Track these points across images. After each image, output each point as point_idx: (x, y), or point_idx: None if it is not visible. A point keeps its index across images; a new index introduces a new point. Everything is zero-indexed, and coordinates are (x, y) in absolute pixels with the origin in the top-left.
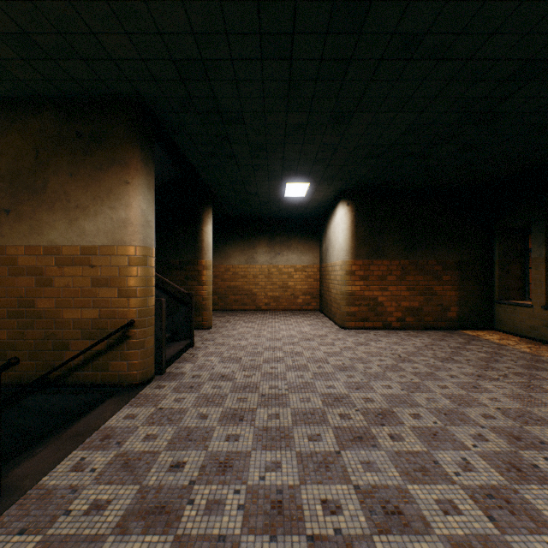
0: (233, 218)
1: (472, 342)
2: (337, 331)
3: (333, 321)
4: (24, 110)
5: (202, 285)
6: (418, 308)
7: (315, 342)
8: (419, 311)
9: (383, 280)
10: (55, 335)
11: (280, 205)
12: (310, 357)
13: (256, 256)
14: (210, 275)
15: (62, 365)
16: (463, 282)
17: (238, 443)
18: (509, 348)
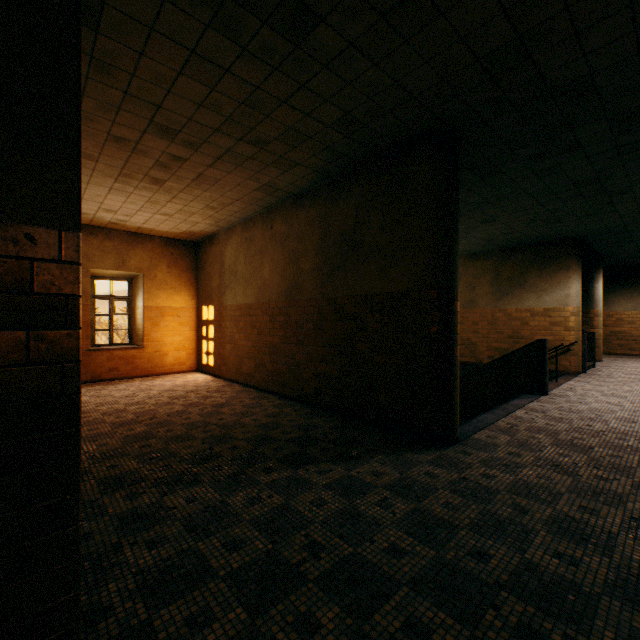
0: (616, 267)
1: None
2: None
3: None
4: (514, 250)
5: (592, 328)
6: None
7: None
8: None
9: None
10: None
11: None
12: None
13: None
14: (599, 321)
15: None
16: None
17: None
18: None
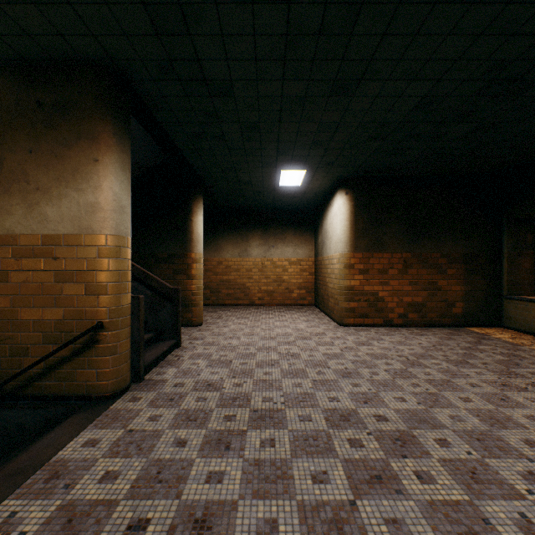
0: (225, 210)
1: (483, 342)
2: (335, 329)
3: (330, 317)
4: None
5: (191, 279)
6: (421, 304)
7: (312, 342)
8: (422, 307)
9: (384, 274)
10: (11, 339)
11: (274, 196)
12: (308, 360)
13: (249, 249)
14: (200, 268)
15: (16, 375)
16: (469, 276)
17: (221, 486)
18: (525, 349)
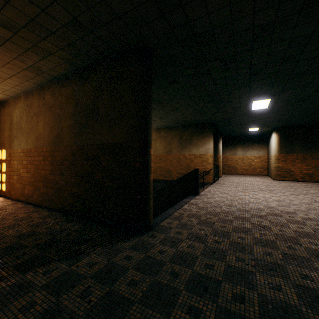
0: (226, 137)
1: None
2: (271, 180)
3: (271, 178)
4: (188, 127)
5: (218, 163)
6: (311, 173)
7: (259, 182)
8: (312, 174)
9: (293, 162)
10: None
11: (247, 133)
12: (256, 184)
13: (236, 152)
14: (220, 160)
15: None
16: None
17: (237, 189)
18: None
